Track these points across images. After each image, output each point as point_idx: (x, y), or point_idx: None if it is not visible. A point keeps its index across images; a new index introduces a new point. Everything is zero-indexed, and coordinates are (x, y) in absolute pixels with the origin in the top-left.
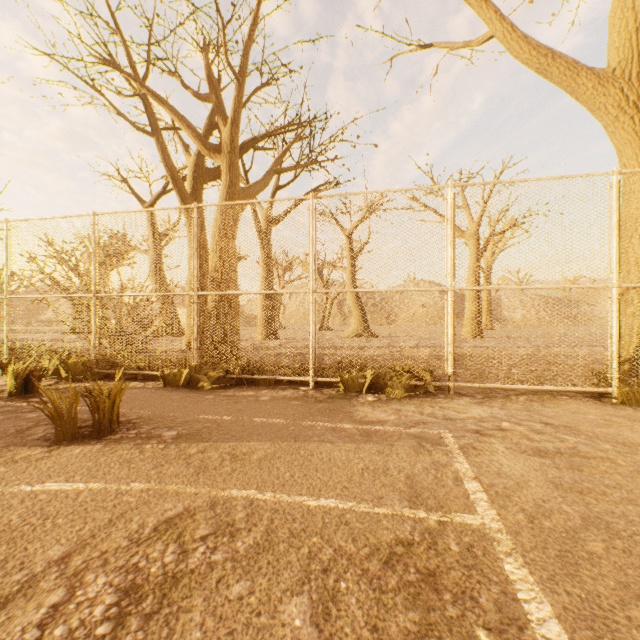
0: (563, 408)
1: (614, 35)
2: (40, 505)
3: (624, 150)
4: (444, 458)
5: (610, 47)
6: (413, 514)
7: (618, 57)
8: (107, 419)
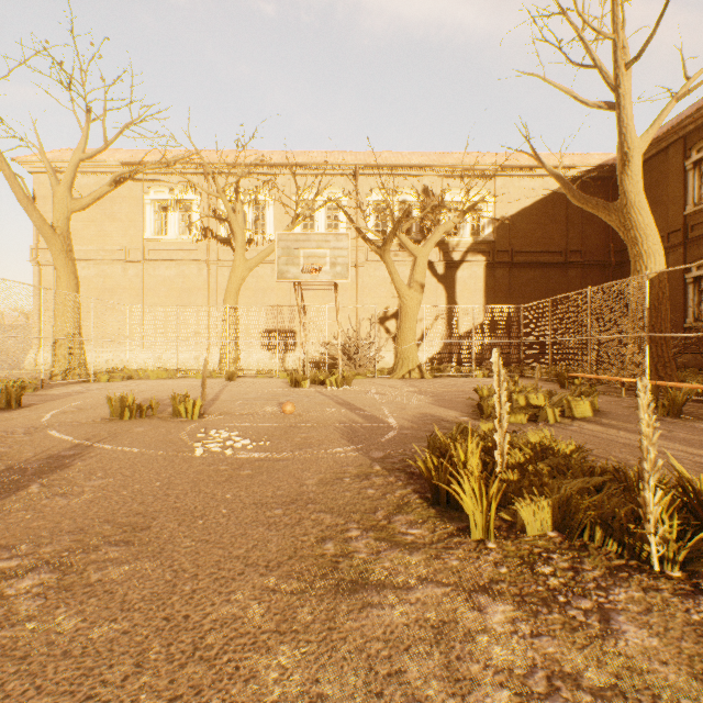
0: (90, 385)
1: (59, 213)
2: (90, 403)
3: (61, 269)
4: (111, 390)
5: (57, 216)
6: (133, 392)
7: (61, 224)
8: (16, 399)
